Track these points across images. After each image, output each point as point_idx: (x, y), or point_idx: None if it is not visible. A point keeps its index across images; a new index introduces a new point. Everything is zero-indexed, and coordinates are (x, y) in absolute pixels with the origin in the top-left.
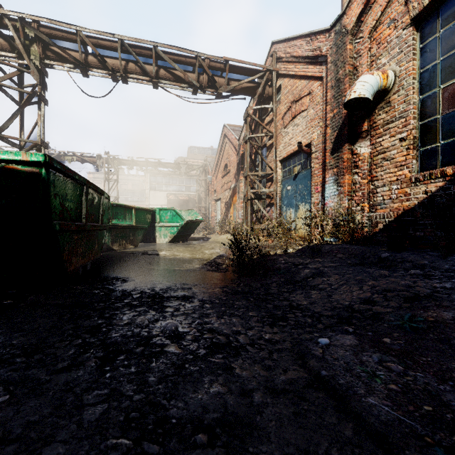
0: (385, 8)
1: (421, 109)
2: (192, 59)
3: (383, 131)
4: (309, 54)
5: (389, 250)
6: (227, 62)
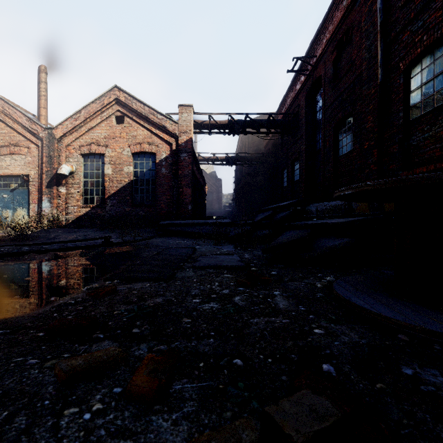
0: (72, 142)
1: (84, 184)
2: None
3: (71, 186)
4: (29, 128)
5: (76, 228)
6: None
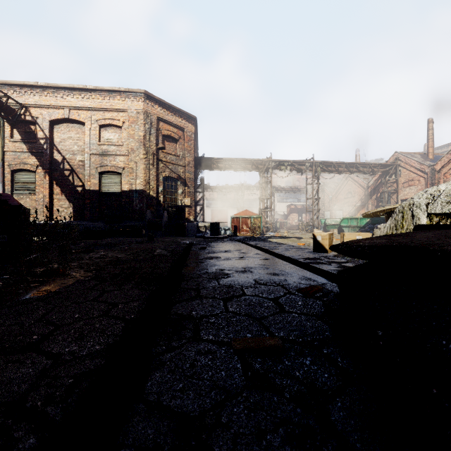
0: (448, 170)
1: None
2: (367, 165)
3: None
4: (419, 168)
5: None
6: (380, 164)
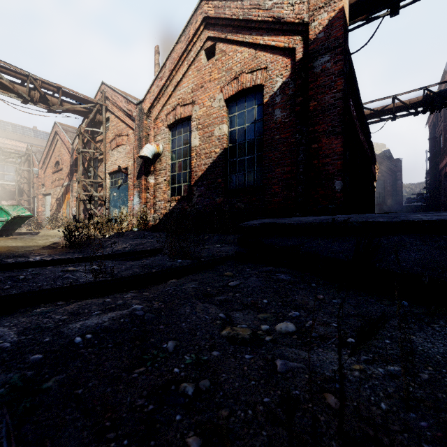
0: (160, 112)
1: (171, 168)
2: (23, 76)
3: (159, 174)
4: (126, 110)
5: (151, 232)
6: (60, 88)
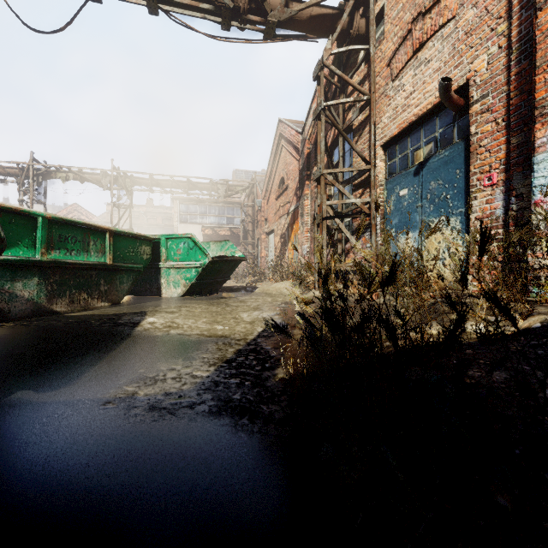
0: None
1: None
2: None
3: None
4: None
5: None
6: None
